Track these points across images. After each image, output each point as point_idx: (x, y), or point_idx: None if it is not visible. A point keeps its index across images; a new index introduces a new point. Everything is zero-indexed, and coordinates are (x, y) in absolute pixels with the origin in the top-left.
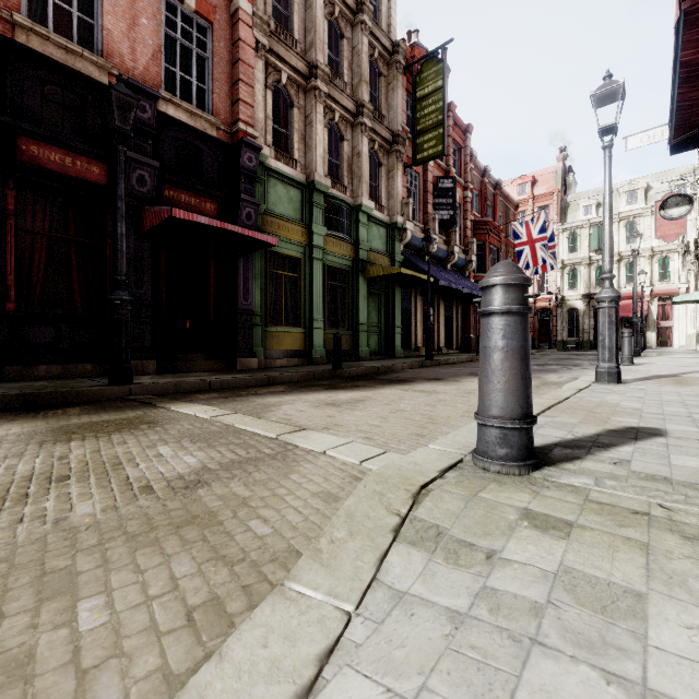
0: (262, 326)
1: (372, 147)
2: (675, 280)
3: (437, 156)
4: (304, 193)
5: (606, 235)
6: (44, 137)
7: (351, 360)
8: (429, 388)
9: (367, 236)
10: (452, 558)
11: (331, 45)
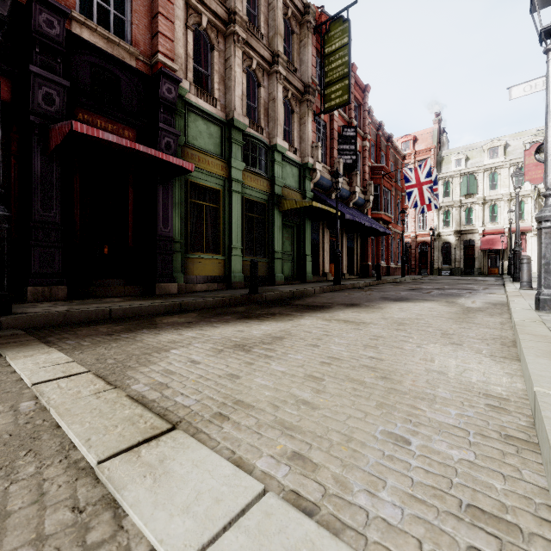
0: (183, 252)
1: (286, 96)
2: (528, 219)
3: (343, 105)
4: (223, 130)
5: (550, 147)
6: None
7: (267, 285)
8: (353, 316)
9: (281, 174)
10: None
11: None
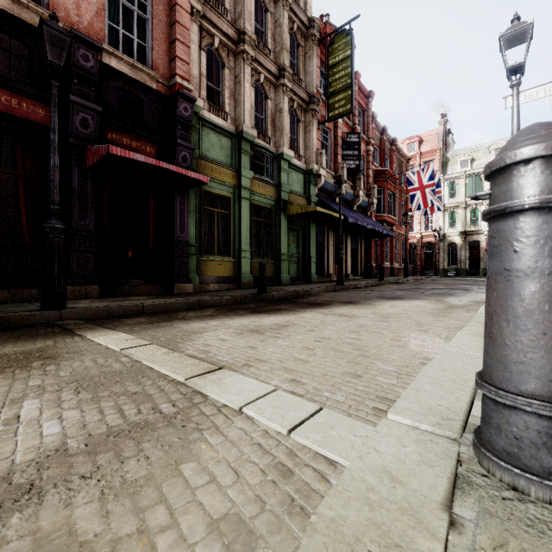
0: (197, 255)
1: (292, 106)
2: None
3: (346, 114)
4: (233, 142)
5: None
6: None
7: (274, 285)
8: (347, 311)
9: (287, 180)
10: None
11: (257, 17)
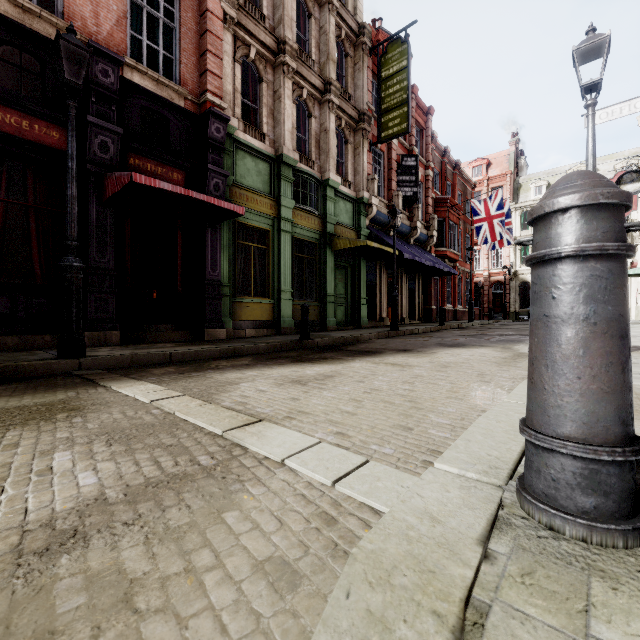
0: (231, 296)
1: (339, 125)
2: None
3: (401, 134)
4: (272, 167)
5: None
6: None
7: (318, 331)
8: (401, 360)
9: (334, 210)
10: None
11: (299, 24)
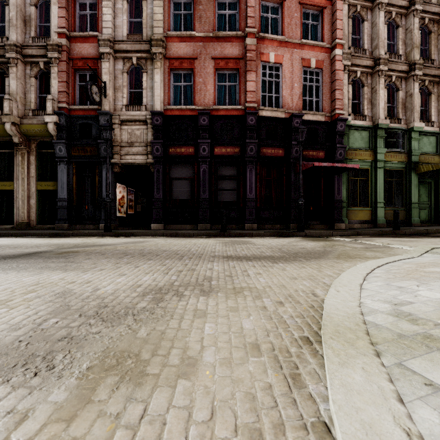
0: (346, 207)
1: (423, 85)
2: None
3: None
4: (370, 132)
5: None
6: (267, 145)
7: (404, 226)
8: None
9: (418, 145)
10: (438, 254)
11: (389, 36)
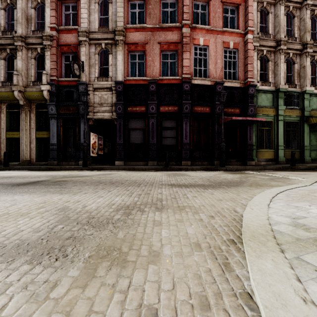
0: (256, 149)
1: (313, 59)
2: None
3: None
4: (273, 94)
5: None
6: (197, 104)
7: (299, 163)
8: None
9: (309, 103)
10: None
11: (287, 24)
